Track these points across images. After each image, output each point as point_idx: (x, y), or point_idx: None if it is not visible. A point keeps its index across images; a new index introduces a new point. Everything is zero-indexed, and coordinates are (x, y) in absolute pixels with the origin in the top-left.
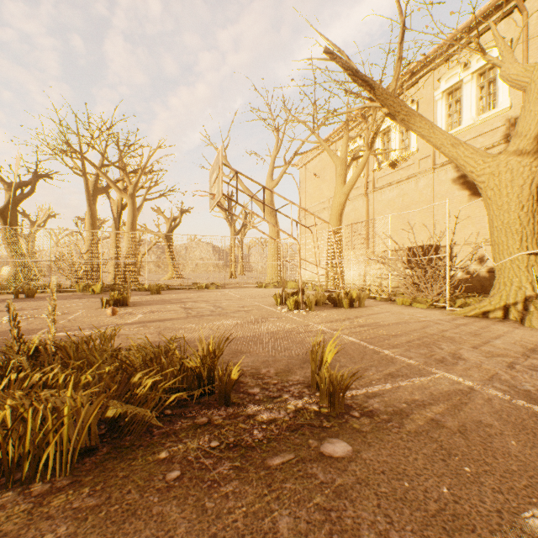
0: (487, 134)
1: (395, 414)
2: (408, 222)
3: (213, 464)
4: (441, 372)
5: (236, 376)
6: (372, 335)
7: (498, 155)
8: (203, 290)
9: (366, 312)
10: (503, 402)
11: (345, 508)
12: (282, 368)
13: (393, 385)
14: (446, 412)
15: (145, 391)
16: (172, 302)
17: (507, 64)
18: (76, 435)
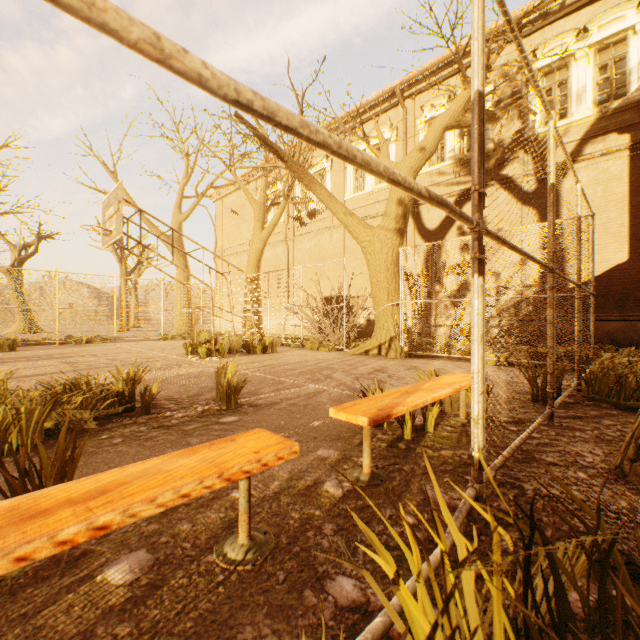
0: (382, 202)
1: (271, 404)
2: (316, 274)
3: (145, 434)
4: (312, 385)
5: (156, 391)
6: (275, 370)
7: (374, 228)
8: (83, 345)
9: (277, 356)
10: (337, 393)
11: (229, 433)
12: (194, 394)
13: (277, 393)
14: (302, 400)
15: (78, 404)
16: (44, 358)
17: (382, 157)
18: (34, 426)
